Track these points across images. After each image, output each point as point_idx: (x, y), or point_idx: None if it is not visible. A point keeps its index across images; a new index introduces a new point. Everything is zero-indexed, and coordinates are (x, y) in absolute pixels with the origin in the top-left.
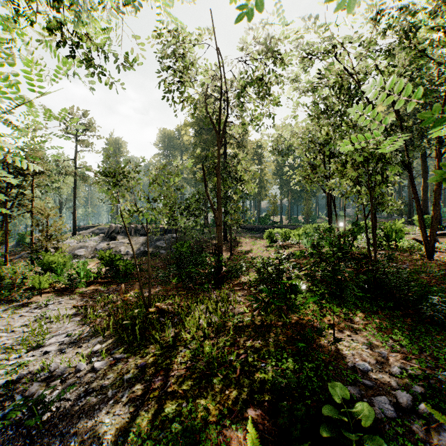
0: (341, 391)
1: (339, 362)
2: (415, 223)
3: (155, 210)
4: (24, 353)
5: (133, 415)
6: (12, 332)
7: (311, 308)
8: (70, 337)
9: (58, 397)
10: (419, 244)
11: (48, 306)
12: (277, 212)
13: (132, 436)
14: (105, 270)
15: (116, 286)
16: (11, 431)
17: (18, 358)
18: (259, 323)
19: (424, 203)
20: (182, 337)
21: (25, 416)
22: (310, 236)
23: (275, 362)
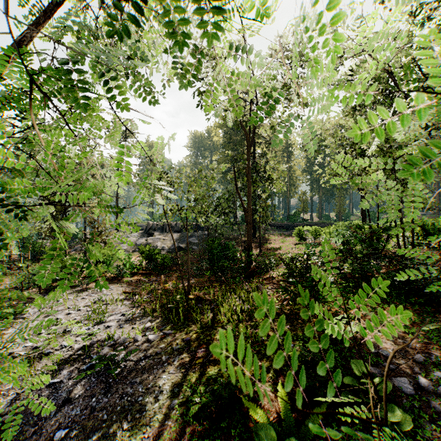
0: (361, 367)
1: (363, 348)
2: None
3: (194, 210)
4: (91, 326)
5: (184, 374)
6: (78, 310)
7: None
8: (125, 316)
9: (127, 356)
10: None
11: (102, 291)
12: (306, 209)
13: (185, 388)
14: (146, 262)
15: (155, 277)
16: (93, 378)
17: (87, 330)
18: (288, 312)
19: None
20: (219, 320)
21: (102, 369)
22: (341, 234)
23: (302, 343)
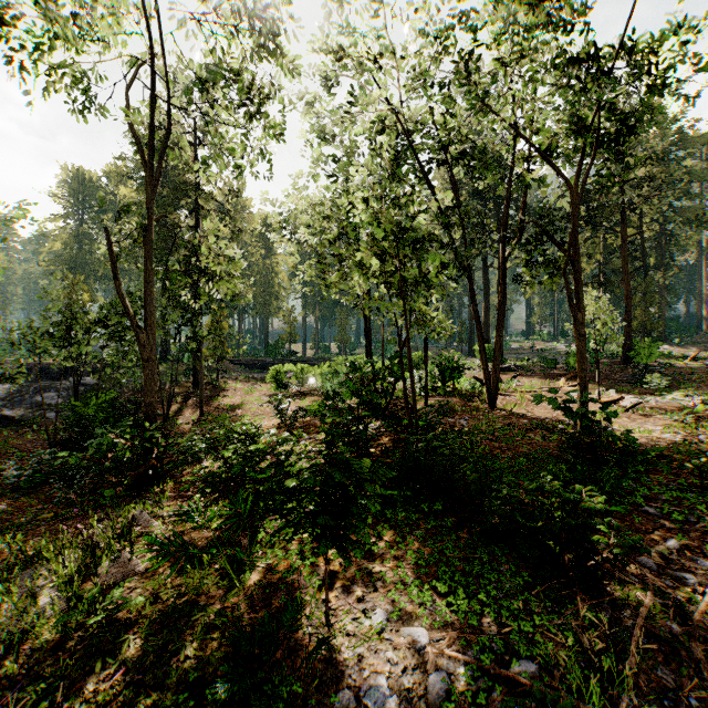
0: None
1: (326, 696)
2: (477, 354)
3: None
4: None
5: None
6: None
7: (300, 536)
8: None
9: None
10: (481, 384)
11: None
12: (295, 336)
13: None
14: None
15: None
16: None
17: None
18: (171, 601)
19: (486, 328)
20: None
21: None
22: (336, 377)
23: None
